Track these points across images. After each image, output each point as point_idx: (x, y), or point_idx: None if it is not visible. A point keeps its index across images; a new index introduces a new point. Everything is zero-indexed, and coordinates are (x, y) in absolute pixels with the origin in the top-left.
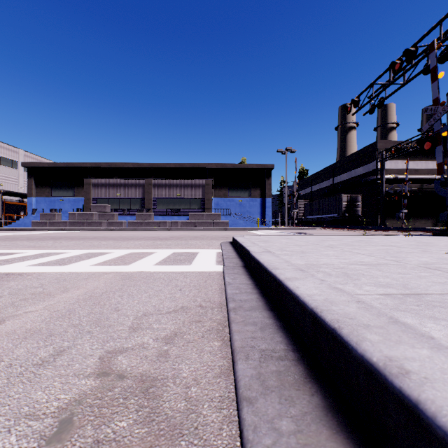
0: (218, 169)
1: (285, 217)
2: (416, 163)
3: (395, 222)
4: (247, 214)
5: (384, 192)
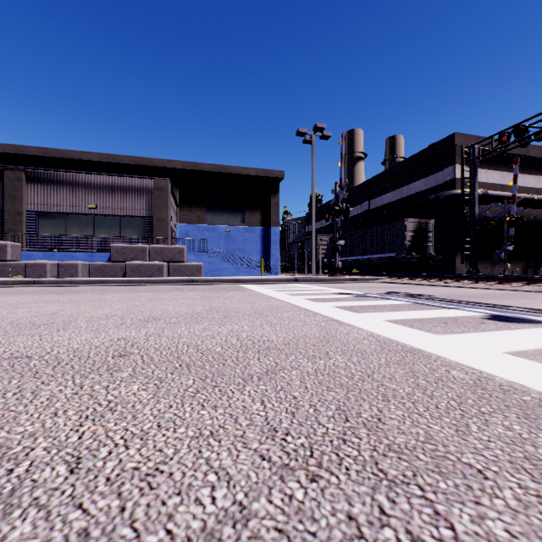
0: (188, 172)
1: (312, 257)
2: (503, 175)
3: (477, 267)
4: (239, 253)
5: (477, 214)
